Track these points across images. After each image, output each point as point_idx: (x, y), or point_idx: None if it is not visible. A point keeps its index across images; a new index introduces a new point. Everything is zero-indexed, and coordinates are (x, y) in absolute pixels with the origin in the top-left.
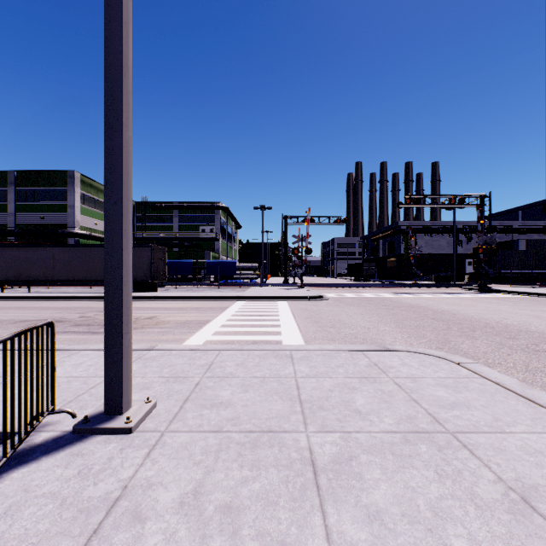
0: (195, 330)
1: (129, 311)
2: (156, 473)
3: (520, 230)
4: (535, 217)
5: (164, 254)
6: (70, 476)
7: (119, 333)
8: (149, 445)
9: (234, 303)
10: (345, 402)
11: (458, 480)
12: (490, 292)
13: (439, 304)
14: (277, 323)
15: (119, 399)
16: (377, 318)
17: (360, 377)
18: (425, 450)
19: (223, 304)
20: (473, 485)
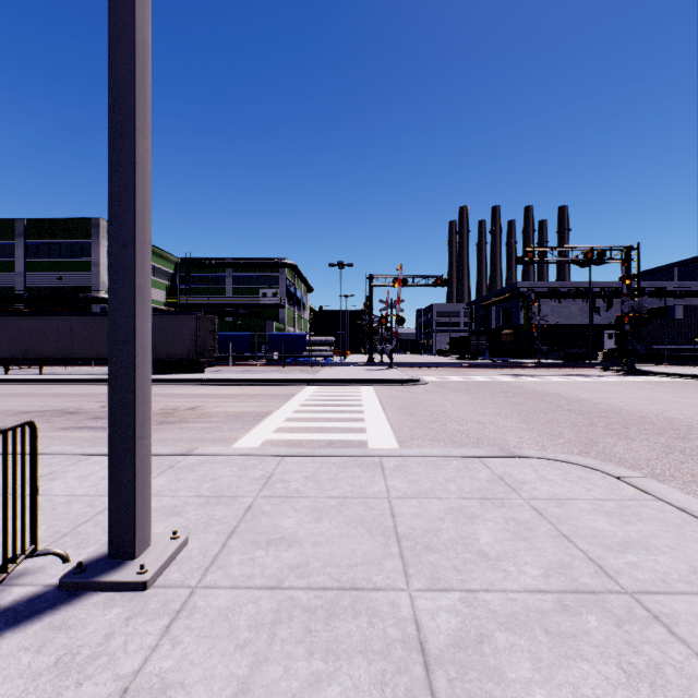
0: (251, 426)
1: (146, 406)
2: (176, 663)
3: (677, 293)
4: (695, 276)
5: (213, 325)
6: (41, 668)
7: (129, 439)
8: (171, 612)
9: (303, 388)
10: (462, 538)
11: (659, 684)
12: (640, 374)
13: (574, 390)
14: (360, 416)
15: (131, 537)
16: (494, 409)
17: (481, 498)
18: (595, 624)
19: (288, 389)
20: (687, 695)
